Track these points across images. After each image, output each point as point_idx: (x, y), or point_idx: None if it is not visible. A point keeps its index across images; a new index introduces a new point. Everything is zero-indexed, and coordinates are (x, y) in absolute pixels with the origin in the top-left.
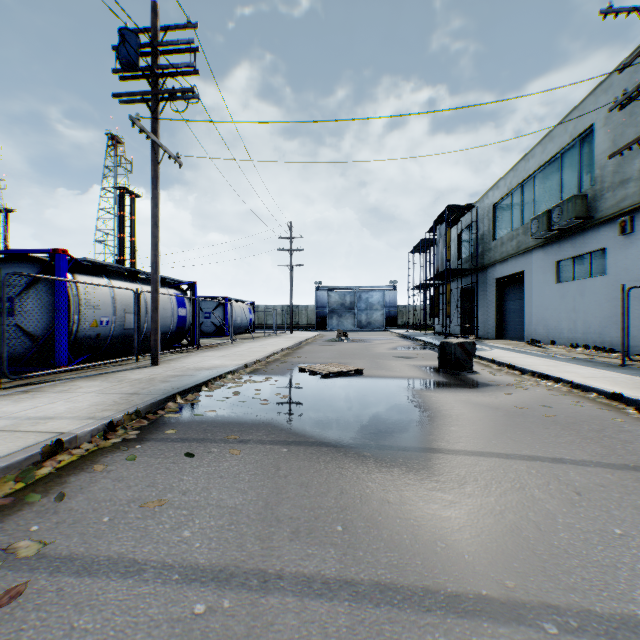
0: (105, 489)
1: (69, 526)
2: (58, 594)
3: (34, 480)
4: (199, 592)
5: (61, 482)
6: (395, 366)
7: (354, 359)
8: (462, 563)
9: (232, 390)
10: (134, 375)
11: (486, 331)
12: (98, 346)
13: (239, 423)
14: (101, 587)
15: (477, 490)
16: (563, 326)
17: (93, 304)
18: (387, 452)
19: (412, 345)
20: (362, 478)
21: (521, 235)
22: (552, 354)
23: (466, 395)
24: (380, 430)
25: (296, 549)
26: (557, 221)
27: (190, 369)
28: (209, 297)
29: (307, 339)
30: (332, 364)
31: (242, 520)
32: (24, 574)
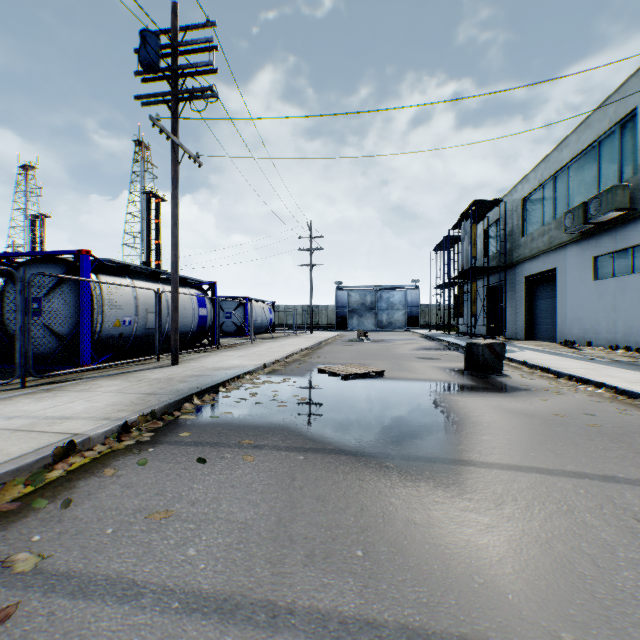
0: (112, 496)
1: (71, 537)
2: (48, 619)
3: (44, 483)
4: (199, 626)
5: (70, 487)
6: (418, 368)
7: (375, 360)
8: (505, 605)
9: (249, 391)
10: (154, 374)
11: (514, 331)
12: (121, 345)
13: (255, 426)
14: (94, 613)
15: (517, 512)
16: (601, 326)
17: (116, 304)
18: (412, 463)
19: (435, 346)
20: (385, 493)
21: (553, 230)
22: (589, 356)
23: (497, 400)
24: (404, 438)
25: (310, 577)
26: (594, 214)
27: (209, 369)
28: (230, 297)
29: (327, 339)
30: (352, 365)
31: (252, 538)
32: (17, 592)
